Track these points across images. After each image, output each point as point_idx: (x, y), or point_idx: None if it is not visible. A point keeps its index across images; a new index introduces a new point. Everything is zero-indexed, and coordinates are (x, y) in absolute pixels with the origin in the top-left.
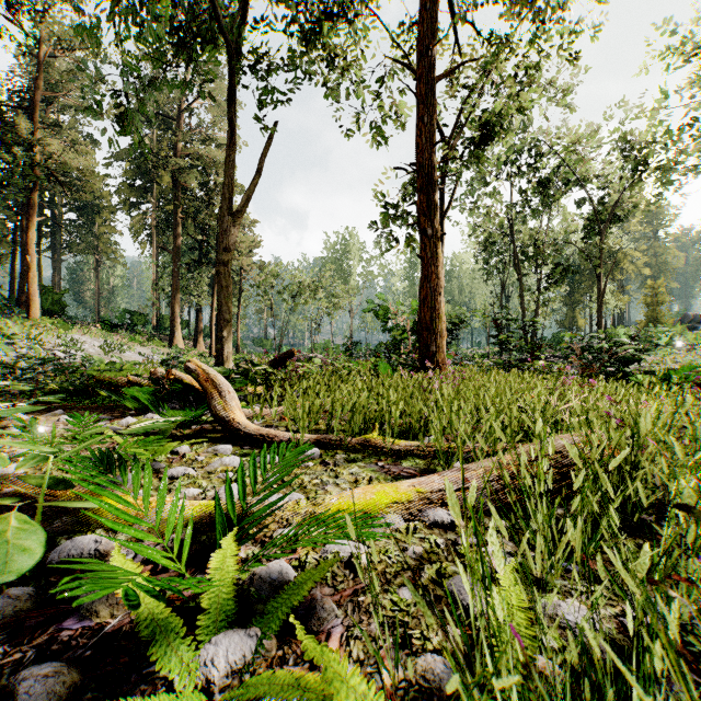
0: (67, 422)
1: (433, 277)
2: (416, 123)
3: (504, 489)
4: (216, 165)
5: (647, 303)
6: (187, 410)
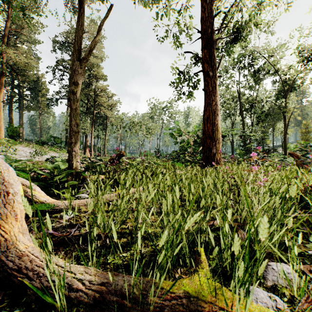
0: None
1: (213, 103)
2: (201, 4)
3: None
4: (93, 65)
5: (302, 132)
6: None
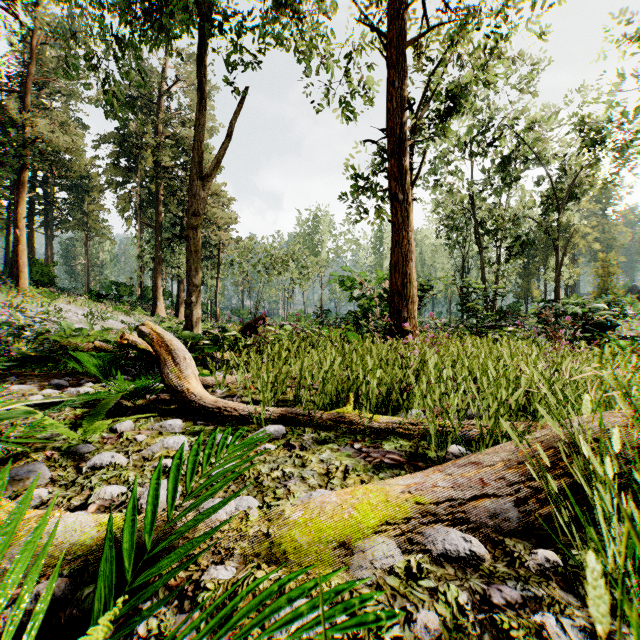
0: (14, 390)
1: (404, 242)
2: (387, 88)
3: (530, 491)
4: None
5: (599, 275)
6: (142, 378)
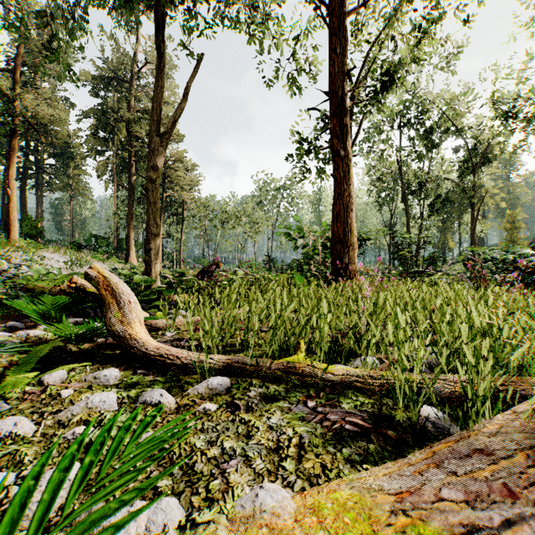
0: None
1: (345, 195)
2: (330, 54)
3: None
4: (162, 119)
5: (506, 229)
6: (91, 321)
